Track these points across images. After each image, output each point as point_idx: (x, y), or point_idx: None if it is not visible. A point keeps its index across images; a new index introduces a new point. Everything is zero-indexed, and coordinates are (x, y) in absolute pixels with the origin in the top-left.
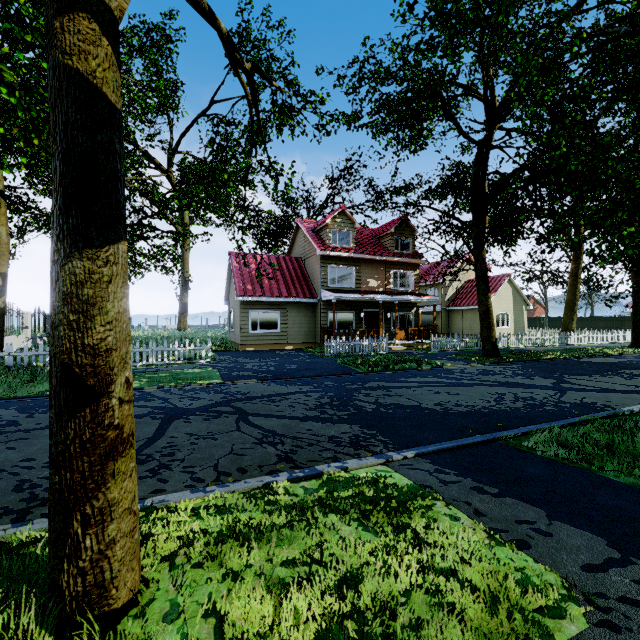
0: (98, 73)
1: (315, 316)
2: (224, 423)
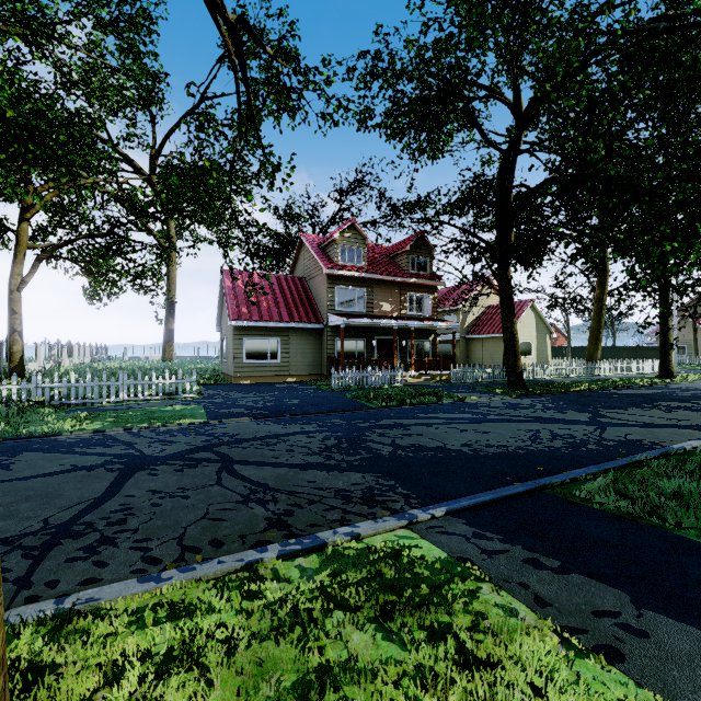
0: None
1: (321, 344)
2: (201, 475)
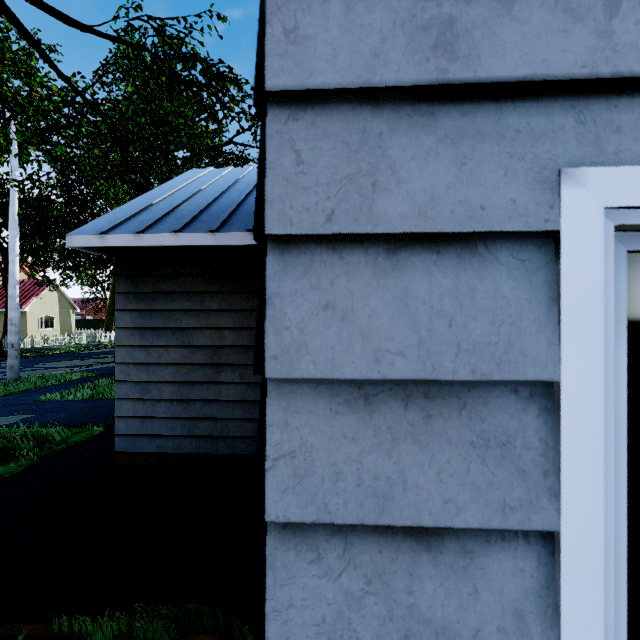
0: None
1: None
2: None
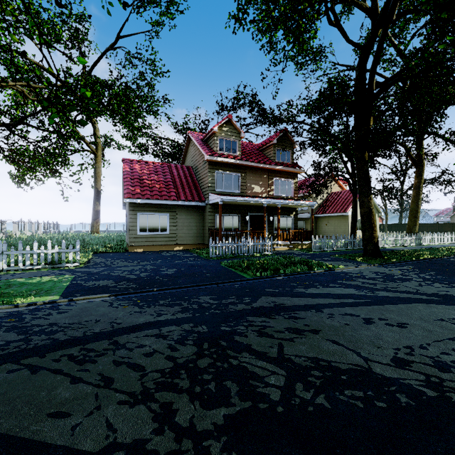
0: None
1: (203, 219)
2: None
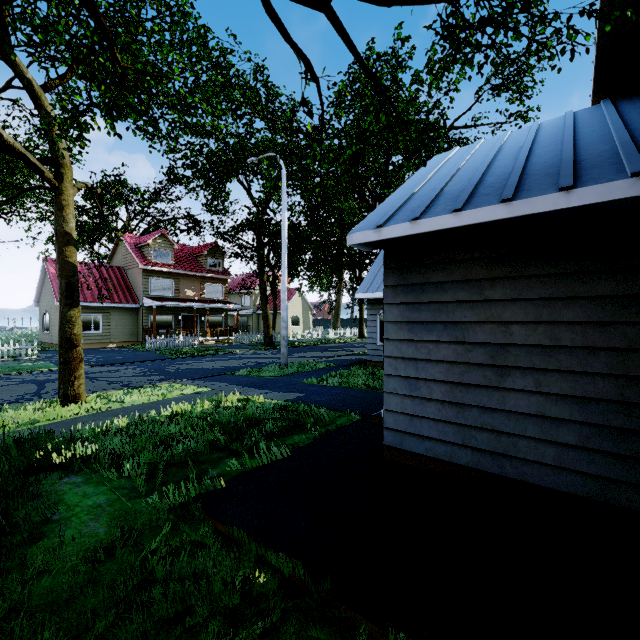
0: (75, 261)
1: (138, 319)
2: None
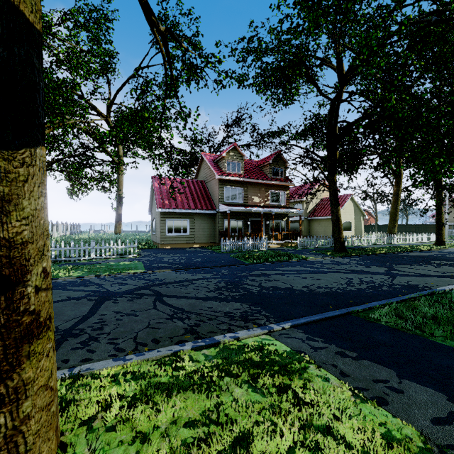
0: None
1: (215, 223)
2: (144, 303)
